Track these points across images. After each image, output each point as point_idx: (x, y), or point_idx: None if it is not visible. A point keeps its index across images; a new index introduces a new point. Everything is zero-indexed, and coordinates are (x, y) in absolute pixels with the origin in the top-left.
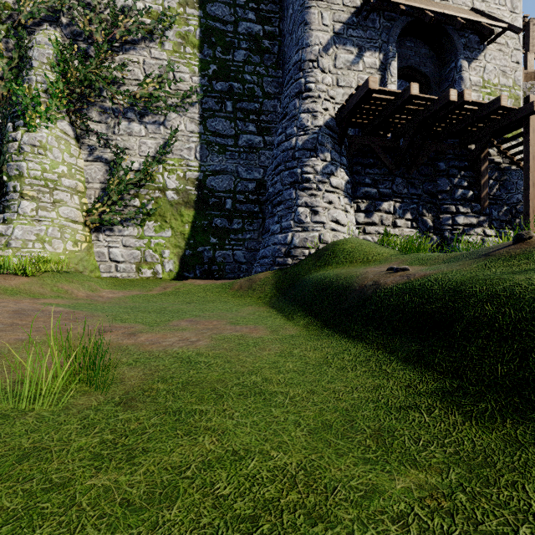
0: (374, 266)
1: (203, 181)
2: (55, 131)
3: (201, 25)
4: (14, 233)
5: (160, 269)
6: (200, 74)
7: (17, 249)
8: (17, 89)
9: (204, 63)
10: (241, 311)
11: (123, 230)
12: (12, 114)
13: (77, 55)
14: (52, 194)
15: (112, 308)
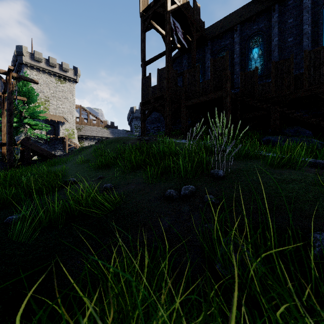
0: None
1: None
2: None
3: None
4: None
5: None
6: None
7: None
8: None
9: None
10: None
11: None
12: None
13: None
14: None
15: None
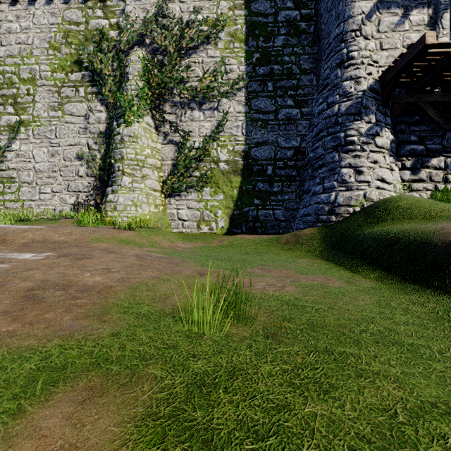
0: (444, 222)
1: (248, 152)
2: (143, 124)
3: (246, 22)
4: (119, 200)
5: (215, 226)
6: (245, 63)
7: (121, 211)
8: (120, 96)
9: (249, 54)
10: (298, 262)
11: (187, 195)
12: (116, 115)
13: (156, 65)
14: (141, 170)
15: (192, 256)
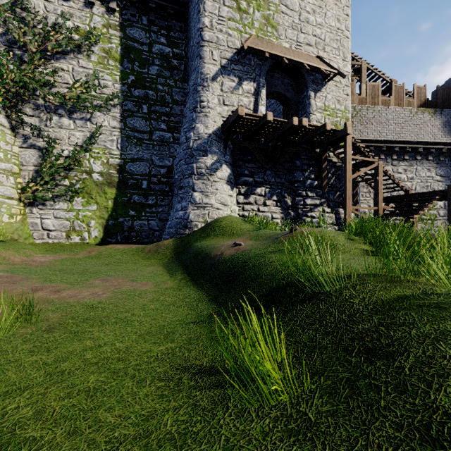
0: (232, 239)
1: (123, 167)
2: None
3: (121, 44)
4: None
5: (87, 236)
6: (121, 82)
7: None
8: None
9: (124, 74)
10: (144, 270)
11: (54, 204)
12: None
13: (12, 59)
14: None
15: (43, 271)
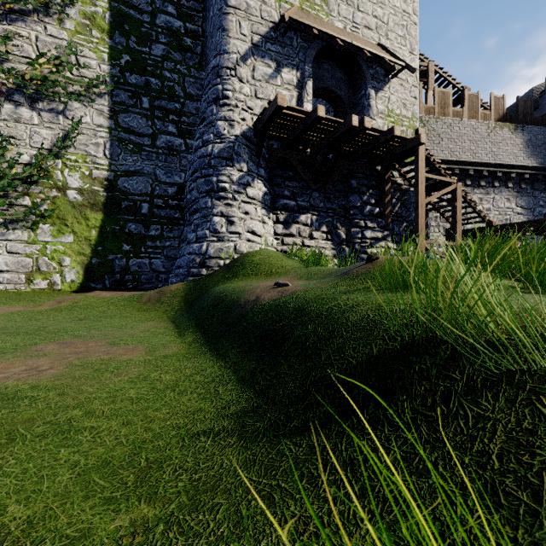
0: (271, 279)
1: (114, 182)
2: None
3: (111, 8)
4: None
5: (59, 280)
6: (110, 63)
7: None
8: None
9: (115, 52)
10: (136, 328)
11: (7, 233)
12: None
13: None
14: None
15: None
